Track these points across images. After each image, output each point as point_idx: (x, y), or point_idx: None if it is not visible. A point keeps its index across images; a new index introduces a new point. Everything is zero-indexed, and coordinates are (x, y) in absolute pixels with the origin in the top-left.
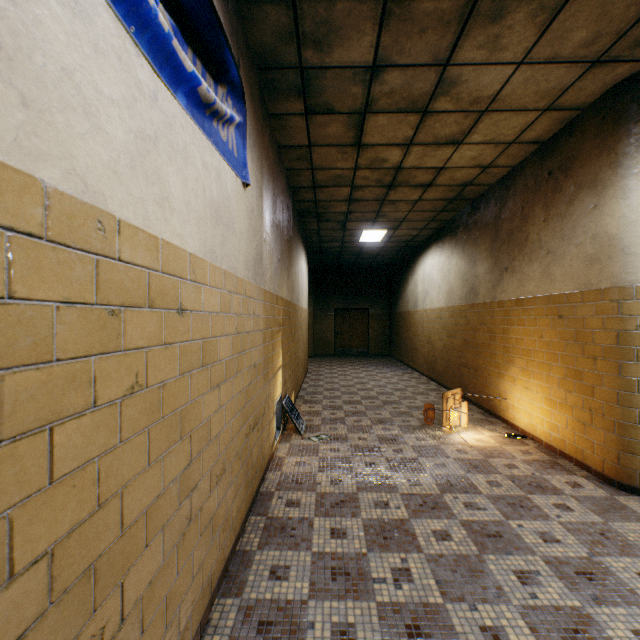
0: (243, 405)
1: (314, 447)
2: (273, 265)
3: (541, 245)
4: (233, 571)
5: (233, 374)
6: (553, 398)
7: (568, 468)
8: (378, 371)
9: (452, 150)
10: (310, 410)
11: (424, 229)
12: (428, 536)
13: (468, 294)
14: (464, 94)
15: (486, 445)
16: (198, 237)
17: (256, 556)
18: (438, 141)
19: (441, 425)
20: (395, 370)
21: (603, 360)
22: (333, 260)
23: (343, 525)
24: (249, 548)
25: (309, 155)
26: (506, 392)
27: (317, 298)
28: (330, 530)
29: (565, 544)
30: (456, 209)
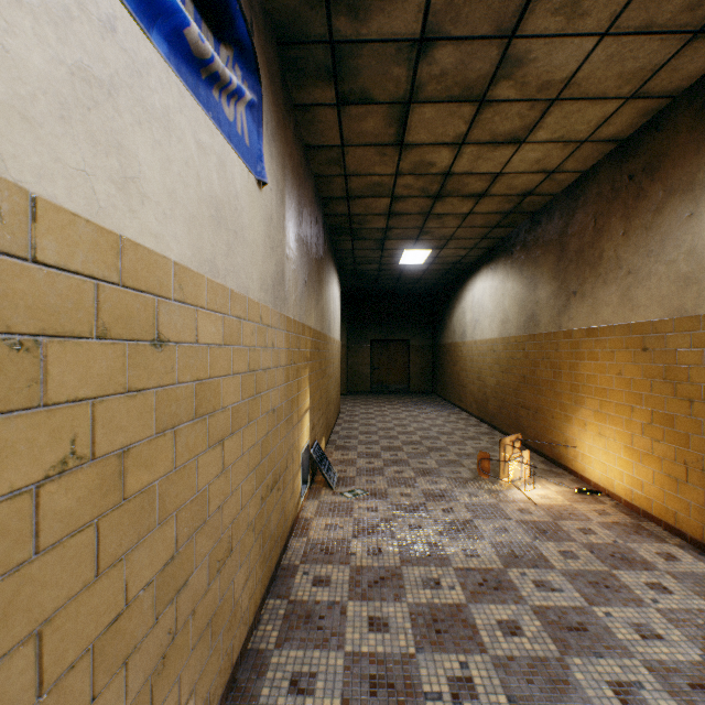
0: (258, 461)
1: (348, 505)
2: (298, 287)
3: (619, 264)
4: (242, 681)
5: (243, 424)
6: (635, 447)
7: (657, 534)
8: (421, 411)
9: (512, 151)
10: (343, 458)
11: (474, 248)
12: (492, 629)
13: (527, 323)
14: (531, 77)
15: (553, 503)
16: (189, 242)
17: (273, 658)
18: (496, 139)
19: (498, 478)
20: (440, 410)
21: (703, 403)
22: (369, 285)
23: (384, 612)
24: (264, 646)
25: (342, 158)
26: (574, 438)
27: (351, 328)
28: (368, 620)
29: (669, 642)
30: (512, 224)
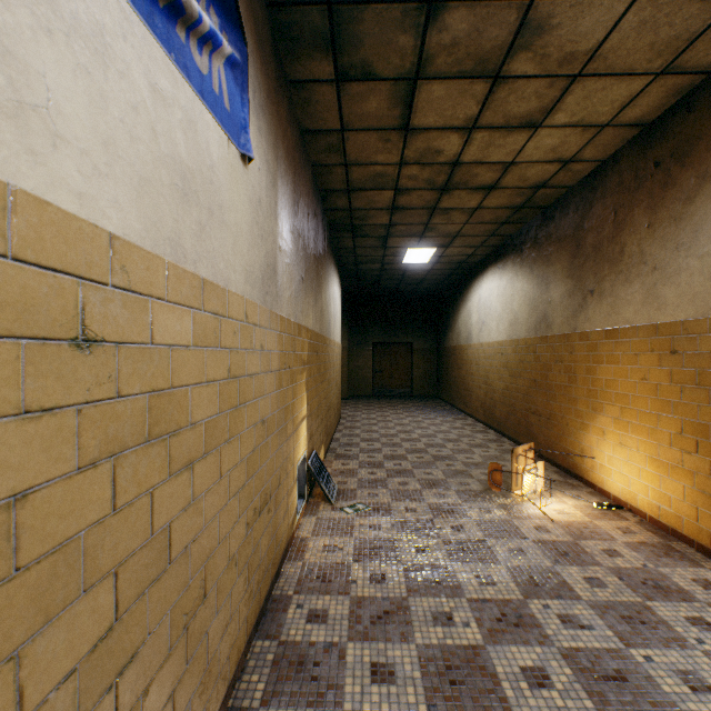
0: (242, 483)
1: (348, 522)
2: (294, 284)
3: (644, 259)
4: None
5: (222, 441)
6: (662, 459)
7: (689, 556)
8: (425, 416)
9: (527, 136)
10: (343, 468)
11: (481, 247)
12: (516, 679)
13: (538, 324)
14: (553, 48)
15: (572, 519)
16: (138, 211)
17: None
18: (510, 123)
19: (511, 491)
20: (445, 415)
21: None
22: (371, 286)
23: (389, 657)
24: (248, 703)
25: (342, 144)
26: (592, 448)
27: (353, 330)
28: (370, 667)
29: None
30: (522, 220)
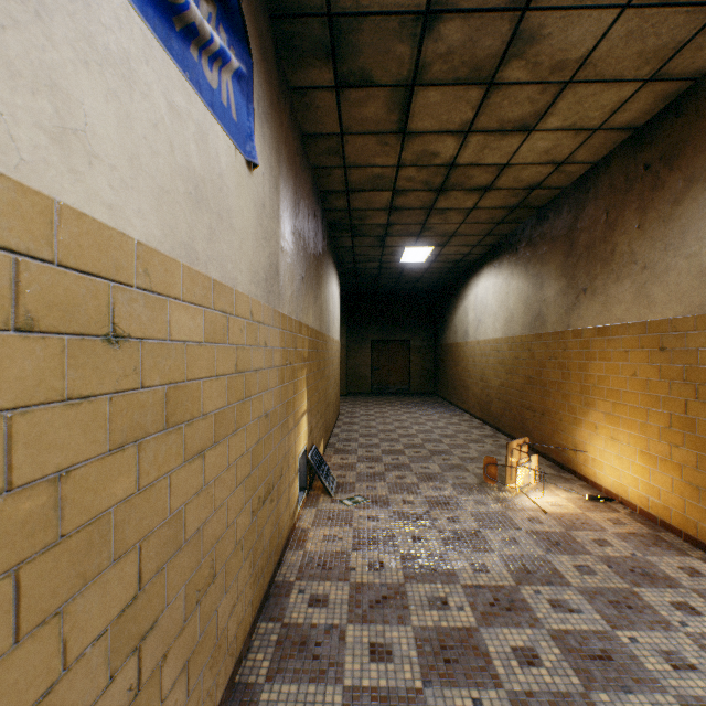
0: (248, 472)
1: (347, 514)
2: (295, 283)
3: (634, 258)
4: None
5: (230, 431)
6: (652, 453)
7: (677, 546)
8: (422, 412)
9: (520, 140)
10: (342, 462)
11: (477, 246)
12: (507, 658)
13: (533, 322)
14: (544, 56)
15: (564, 511)
16: (158, 219)
17: (263, 694)
18: (504, 127)
19: (506, 484)
20: (442, 411)
21: None
22: (369, 284)
23: (387, 638)
24: (254, 679)
25: (341, 147)
26: (584, 442)
27: (351, 328)
28: (369, 647)
29: (704, 673)
30: (518, 220)
